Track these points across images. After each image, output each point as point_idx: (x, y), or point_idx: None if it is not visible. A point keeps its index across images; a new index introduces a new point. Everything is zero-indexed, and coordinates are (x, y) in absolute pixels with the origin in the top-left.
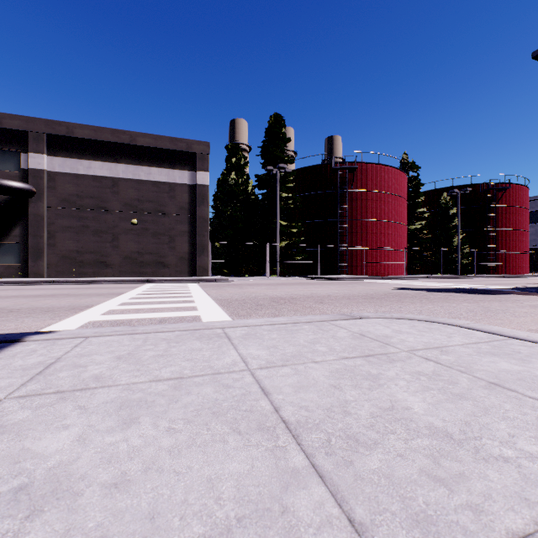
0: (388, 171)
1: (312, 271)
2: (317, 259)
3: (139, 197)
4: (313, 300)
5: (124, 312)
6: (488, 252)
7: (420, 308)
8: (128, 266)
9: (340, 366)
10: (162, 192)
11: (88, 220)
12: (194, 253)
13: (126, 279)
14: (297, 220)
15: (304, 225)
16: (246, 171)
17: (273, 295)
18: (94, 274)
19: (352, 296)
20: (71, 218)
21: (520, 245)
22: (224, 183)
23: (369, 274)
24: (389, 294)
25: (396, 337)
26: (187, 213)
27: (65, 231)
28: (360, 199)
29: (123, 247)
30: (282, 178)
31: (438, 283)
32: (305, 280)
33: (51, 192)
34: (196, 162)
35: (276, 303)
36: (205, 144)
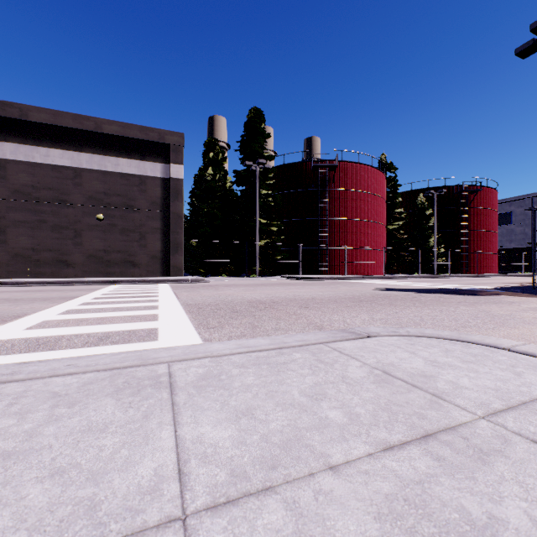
0: (368, 171)
1: (292, 271)
2: (297, 258)
3: (105, 190)
4: (297, 304)
5: (60, 324)
6: (461, 252)
7: (418, 313)
8: (92, 265)
9: (389, 483)
10: (132, 186)
11: (46, 214)
12: (167, 251)
13: (88, 280)
14: (277, 218)
15: (284, 224)
16: (224, 167)
17: (252, 298)
18: (53, 274)
19: (339, 298)
20: (26, 211)
21: (490, 245)
22: (200, 179)
23: (349, 274)
24: (377, 296)
25: (440, 377)
26: (159, 208)
27: (18, 226)
28: (340, 198)
29: (86, 245)
30: (261, 175)
31: (420, 283)
32: (286, 280)
33: (1, 181)
34: (169, 154)
35: (255, 309)
36: (179, 135)
